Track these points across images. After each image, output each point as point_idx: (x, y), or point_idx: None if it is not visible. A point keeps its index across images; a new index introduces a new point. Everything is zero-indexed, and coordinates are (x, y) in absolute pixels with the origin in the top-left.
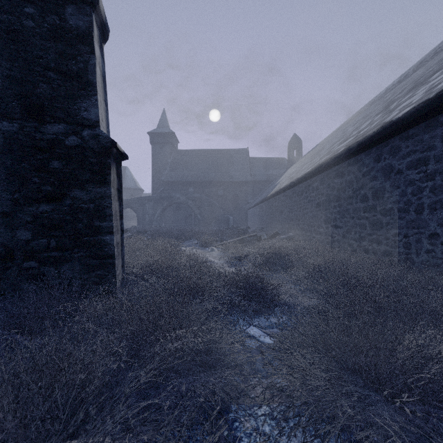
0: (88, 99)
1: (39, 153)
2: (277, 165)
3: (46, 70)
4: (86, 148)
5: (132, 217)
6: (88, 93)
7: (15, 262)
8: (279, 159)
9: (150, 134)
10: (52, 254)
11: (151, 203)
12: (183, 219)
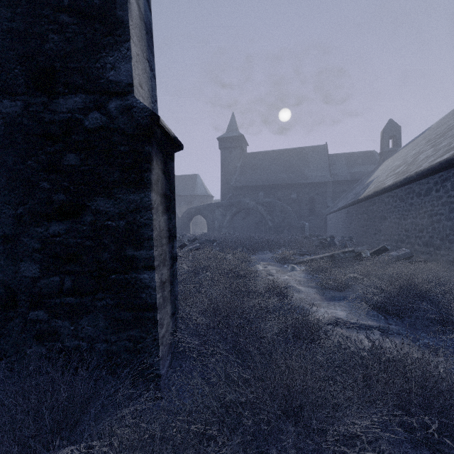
0: (116, 49)
1: (49, 143)
2: (364, 161)
3: (58, 12)
4: (114, 130)
5: (202, 223)
6: (117, 40)
7: (19, 311)
8: (367, 153)
9: (219, 140)
10: (67, 300)
11: (221, 209)
12: (252, 225)
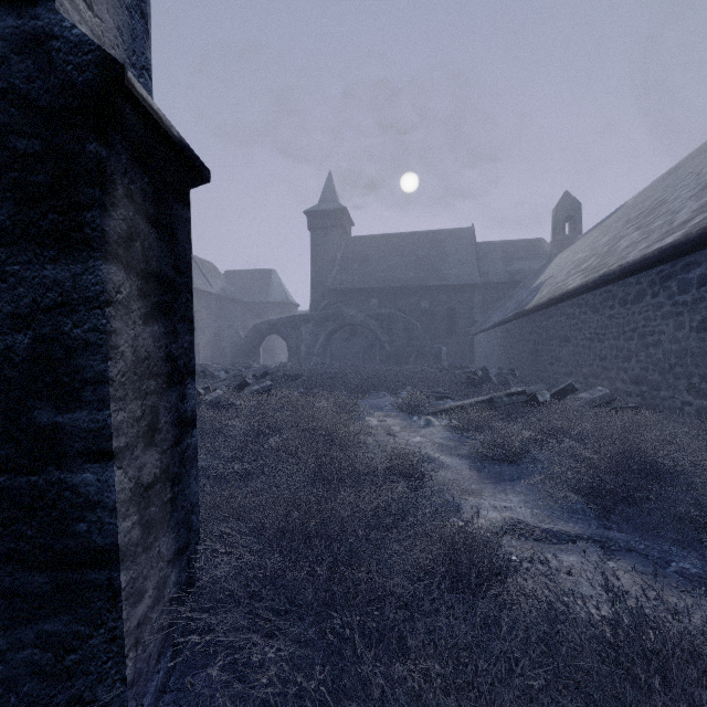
0: None
1: None
2: (528, 254)
3: None
4: None
5: (281, 347)
6: None
7: None
8: (532, 242)
9: (308, 214)
10: None
11: (310, 325)
12: (360, 351)
